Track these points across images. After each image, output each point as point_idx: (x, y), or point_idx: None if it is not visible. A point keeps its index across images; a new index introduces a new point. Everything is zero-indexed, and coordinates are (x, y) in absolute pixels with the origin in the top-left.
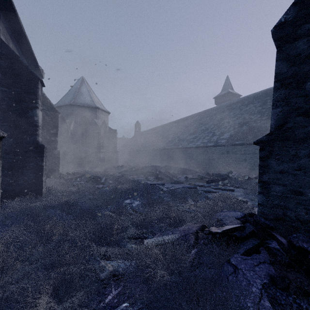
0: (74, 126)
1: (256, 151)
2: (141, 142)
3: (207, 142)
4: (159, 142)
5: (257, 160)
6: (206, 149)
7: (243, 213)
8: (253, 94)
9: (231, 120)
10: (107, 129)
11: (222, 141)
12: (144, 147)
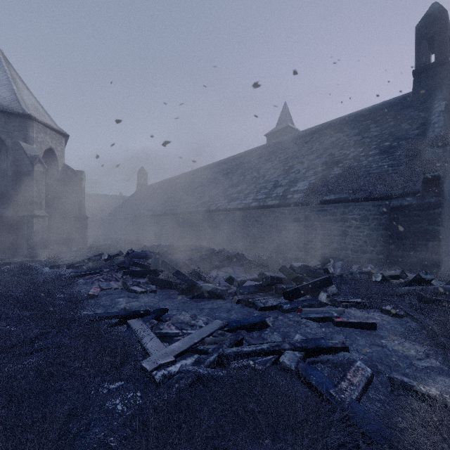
0: None
1: (369, 214)
2: (146, 201)
3: (264, 199)
4: (176, 200)
5: (371, 232)
6: (264, 212)
7: None
8: (337, 119)
9: (307, 160)
10: (59, 169)
11: (294, 195)
12: (150, 210)
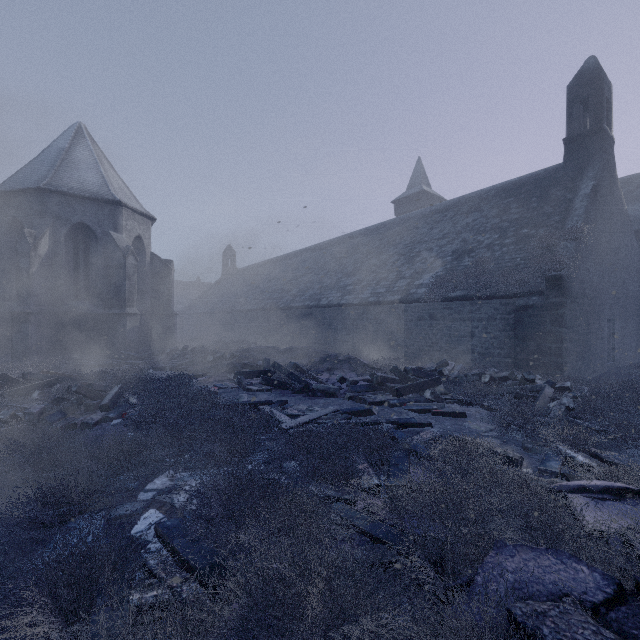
0: (52, 247)
1: (496, 314)
2: (237, 291)
3: (384, 293)
4: (277, 292)
5: (499, 333)
6: (383, 309)
7: (605, 575)
8: (477, 192)
9: (436, 246)
10: (147, 258)
11: (418, 290)
12: (243, 303)
